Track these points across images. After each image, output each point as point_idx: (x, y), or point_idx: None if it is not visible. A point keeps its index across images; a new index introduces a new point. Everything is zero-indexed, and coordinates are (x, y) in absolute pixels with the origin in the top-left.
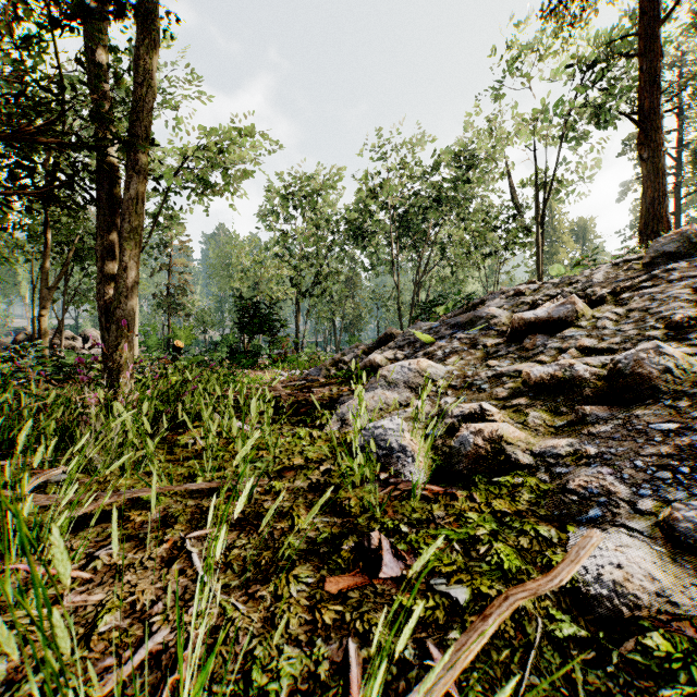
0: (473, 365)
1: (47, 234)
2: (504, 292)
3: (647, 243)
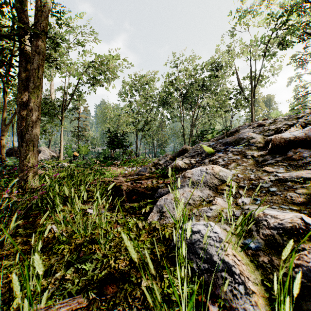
0: (249, 169)
1: (4, 97)
2: (250, 125)
3: None
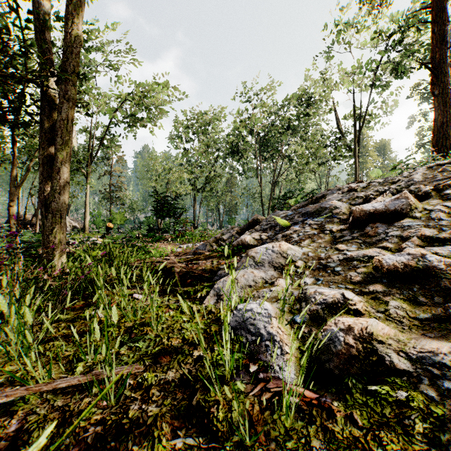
0: (323, 247)
1: (14, 149)
2: (340, 189)
3: (447, 152)
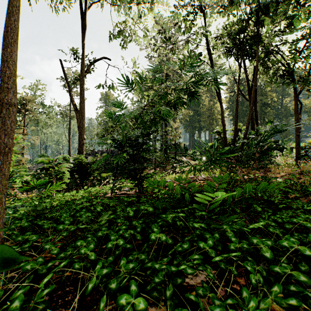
0: None
1: None
2: None
3: None
